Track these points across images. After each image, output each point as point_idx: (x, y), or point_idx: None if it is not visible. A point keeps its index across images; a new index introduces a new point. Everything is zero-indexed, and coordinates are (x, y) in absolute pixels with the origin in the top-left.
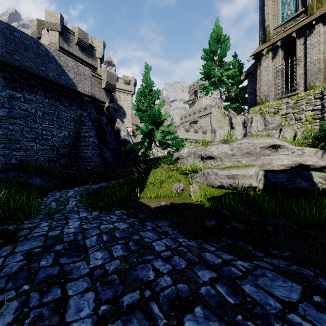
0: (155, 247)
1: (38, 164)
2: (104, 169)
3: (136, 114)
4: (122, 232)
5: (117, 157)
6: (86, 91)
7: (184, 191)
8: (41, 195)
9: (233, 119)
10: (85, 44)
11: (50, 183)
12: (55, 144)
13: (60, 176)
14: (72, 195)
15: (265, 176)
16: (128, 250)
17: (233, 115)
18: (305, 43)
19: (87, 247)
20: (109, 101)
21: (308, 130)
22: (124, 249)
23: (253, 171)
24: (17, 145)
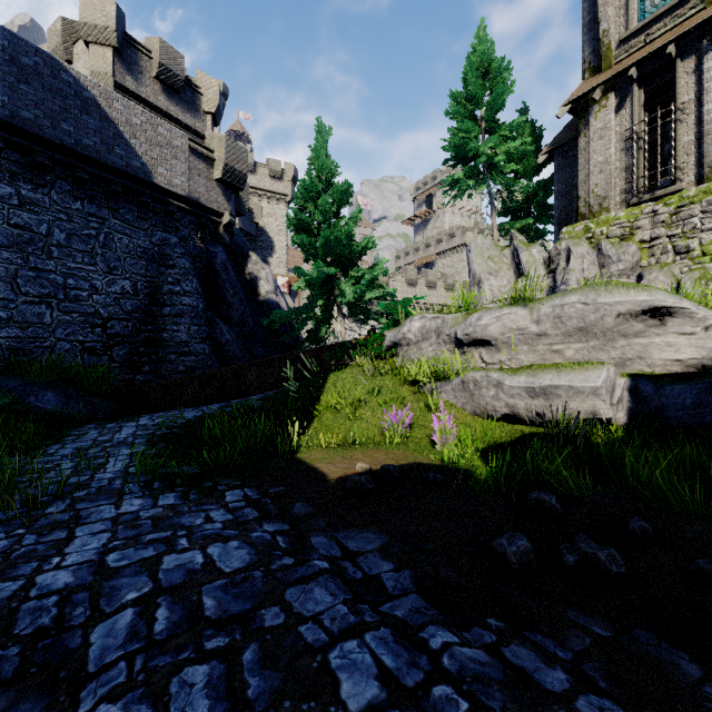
0: (340, 681)
1: (57, 358)
2: (216, 372)
3: (294, 241)
4: (228, 590)
5: (250, 343)
6: (175, 185)
7: (415, 429)
8: (47, 439)
9: (523, 253)
10: (177, 78)
11: (81, 405)
12: (100, 312)
13: (109, 388)
14: (127, 438)
15: (632, 391)
16: (233, 703)
17: (522, 244)
18: (700, 68)
19: (86, 669)
20: (231, 210)
21: (709, 277)
22: (218, 695)
23: (601, 379)
24: (0, 312)
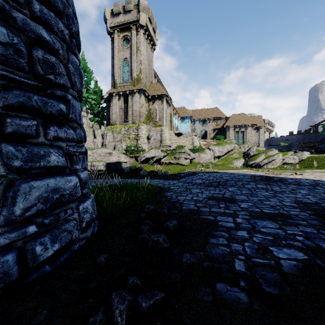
0: None
1: None
2: None
3: None
4: None
5: None
6: None
7: None
8: None
9: (96, 131)
10: None
11: None
12: None
13: None
14: None
15: (106, 165)
16: None
17: (96, 128)
18: (132, 99)
19: None
20: None
21: (132, 144)
22: None
23: (101, 163)
24: None
